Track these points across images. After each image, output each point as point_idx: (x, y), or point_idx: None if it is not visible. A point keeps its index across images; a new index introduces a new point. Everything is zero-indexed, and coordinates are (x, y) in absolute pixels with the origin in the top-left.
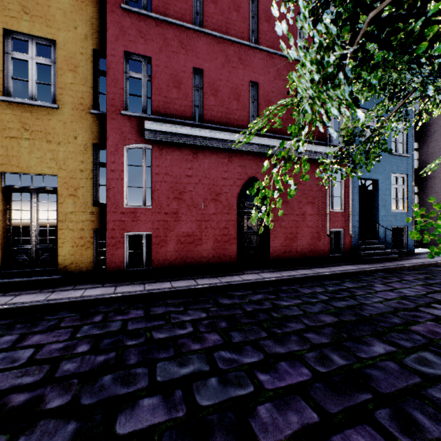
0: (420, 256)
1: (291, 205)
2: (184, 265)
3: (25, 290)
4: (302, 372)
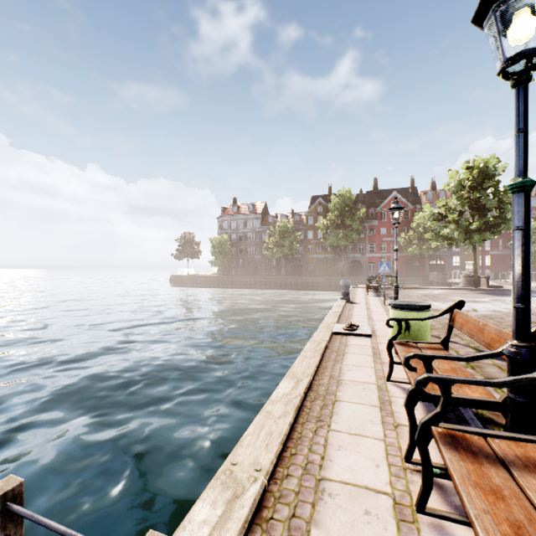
0: None
1: None
2: None
3: None
4: None
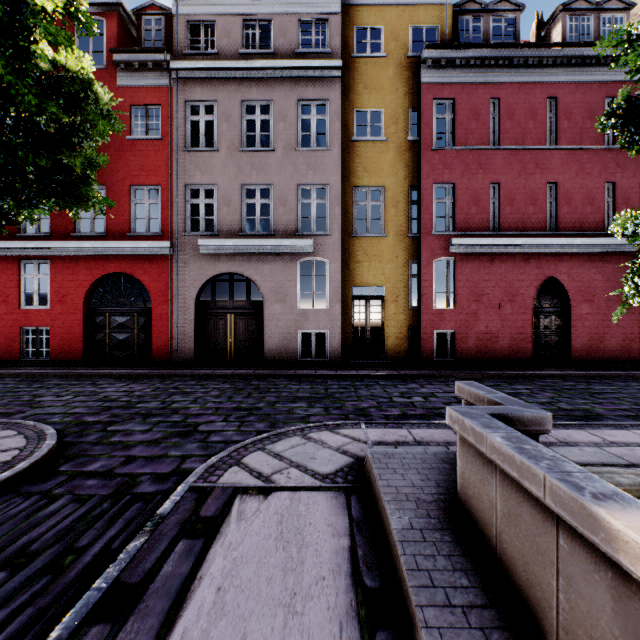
0: None
1: (597, 304)
2: (482, 359)
3: (373, 368)
4: (621, 406)
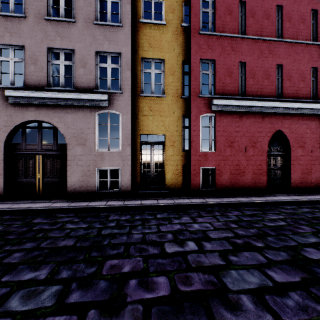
0: None
1: (307, 149)
2: (234, 188)
3: (155, 197)
4: None
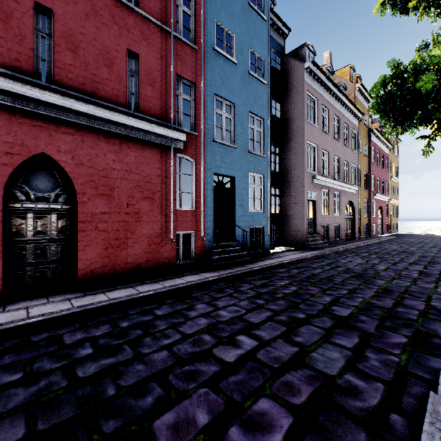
0: (274, 256)
1: (117, 200)
2: None
3: None
4: None
